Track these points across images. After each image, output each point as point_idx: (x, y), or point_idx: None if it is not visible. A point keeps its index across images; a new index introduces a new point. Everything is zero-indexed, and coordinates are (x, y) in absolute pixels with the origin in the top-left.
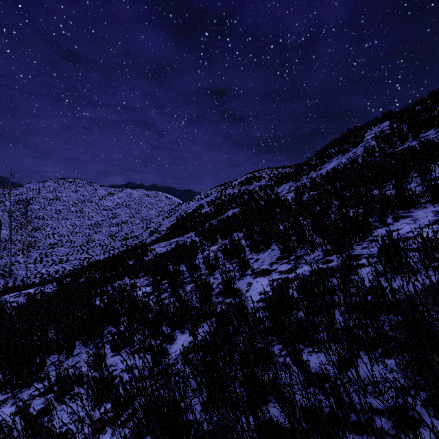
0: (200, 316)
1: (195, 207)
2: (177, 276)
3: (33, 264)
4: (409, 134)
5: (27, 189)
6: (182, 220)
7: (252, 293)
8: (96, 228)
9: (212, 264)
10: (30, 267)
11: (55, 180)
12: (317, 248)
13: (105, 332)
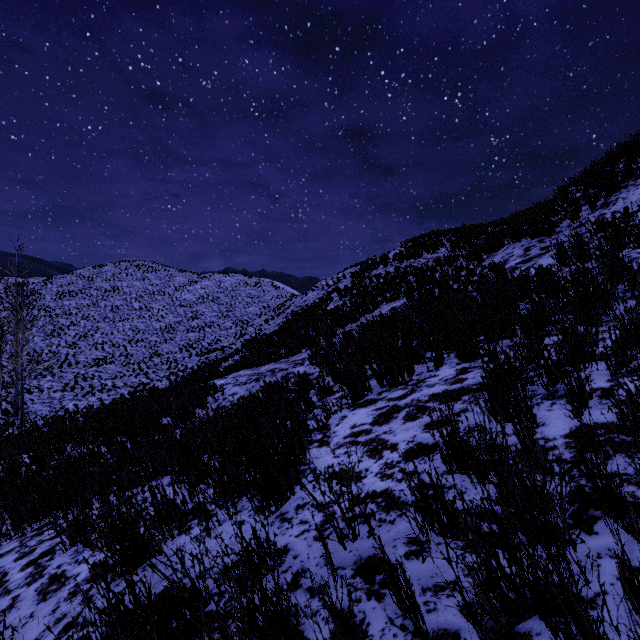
0: None
1: (317, 300)
2: None
3: (60, 392)
4: None
5: (76, 277)
6: (294, 323)
7: None
8: (167, 333)
9: None
10: (54, 397)
11: (116, 263)
12: None
13: None
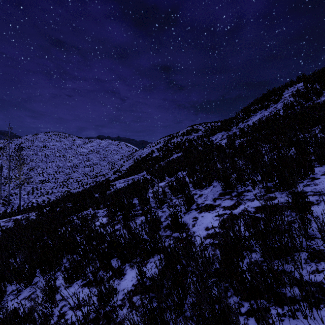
0: (149, 251)
1: (147, 152)
2: (130, 209)
3: (26, 195)
4: (323, 90)
5: (24, 140)
6: (138, 162)
7: (199, 228)
8: (74, 168)
9: (161, 199)
10: (24, 197)
11: (45, 133)
12: (257, 185)
13: (64, 260)
